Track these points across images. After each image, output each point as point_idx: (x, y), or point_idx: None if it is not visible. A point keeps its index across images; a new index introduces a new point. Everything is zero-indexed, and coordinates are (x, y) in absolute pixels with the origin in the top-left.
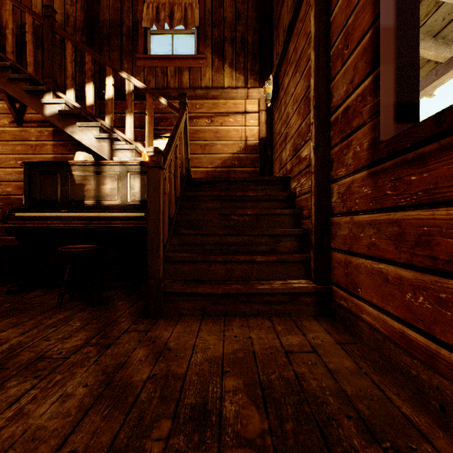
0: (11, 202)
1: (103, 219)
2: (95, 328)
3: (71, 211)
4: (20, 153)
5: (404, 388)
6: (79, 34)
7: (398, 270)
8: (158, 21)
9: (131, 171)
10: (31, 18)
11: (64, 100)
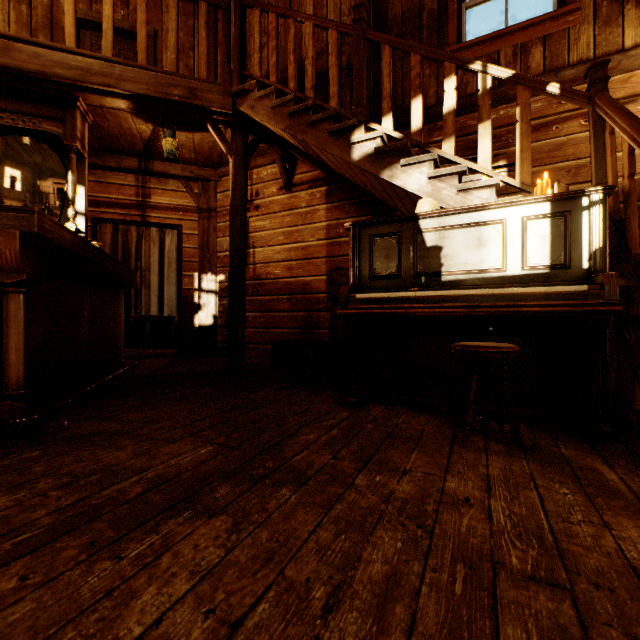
0: (279, 287)
1: (501, 298)
2: (628, 511)
3: (424, 289)
4: (289, 226)
5: None
6: None
7: None
8: None
9: (528, 215)
10: (335, 34)
11: (381, 132)
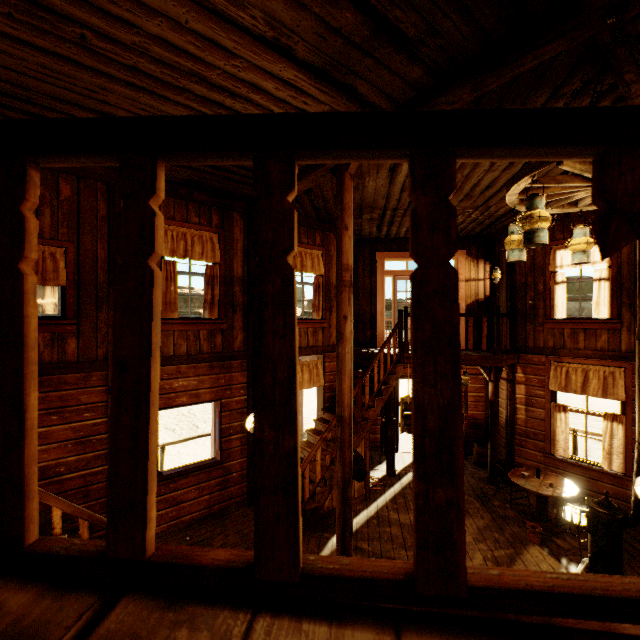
0: None
1: None
2: None
3: None
4: None
5: (172, 536)
6: None
7: (167, 509)
8: None
9: None
10: None
11: None
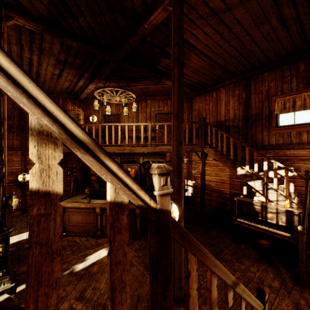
0: (213, 189)
1: (270, 231)
2: (279, 280)
3: (254, 221)
4: (216, 171)
5: None
6: (240, 122)
7: None
8: (284, 108)
9: (280, 212)
10: (232, 139)
11: (245, 170)
